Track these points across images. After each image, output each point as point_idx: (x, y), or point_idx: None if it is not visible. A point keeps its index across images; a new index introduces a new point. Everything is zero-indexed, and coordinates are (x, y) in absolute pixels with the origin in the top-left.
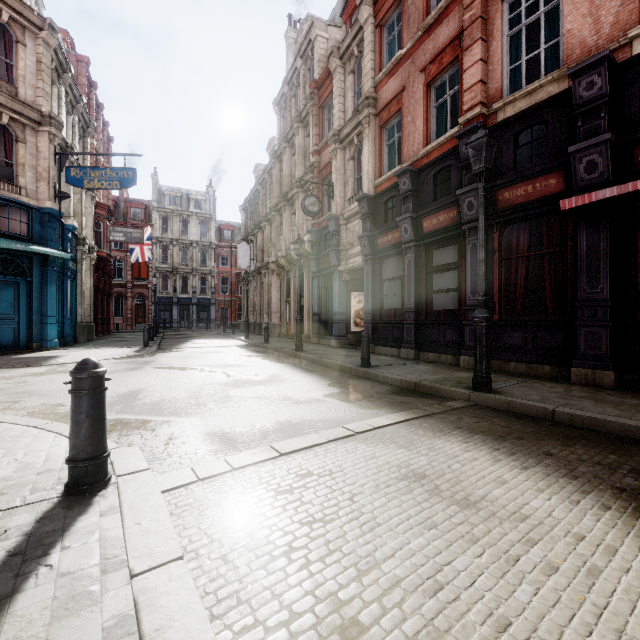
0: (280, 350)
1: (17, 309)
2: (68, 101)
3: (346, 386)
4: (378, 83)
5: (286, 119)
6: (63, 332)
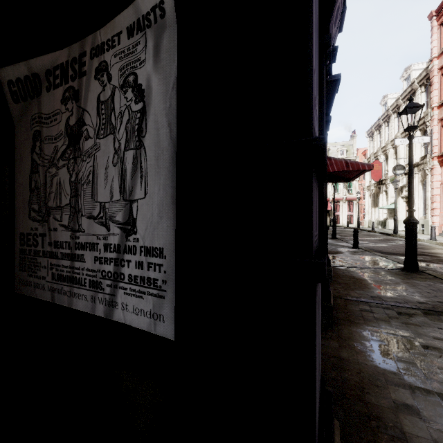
0: None
1: None
2: None
3: None
4: None
5: None
6: None
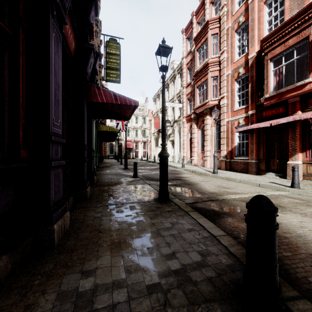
0: None
1: None
2: None
3: None
4: None
5: None
6: None
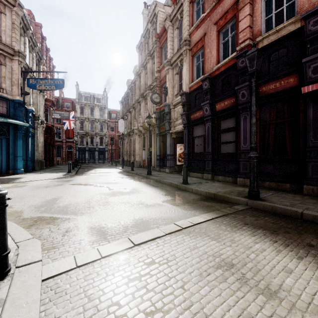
0: (139, 174)
1: (1, 153)
2: (30, 45)
3: (175, 195)
4: (191, 32)
5: (143, 55)
6: (27, 165)
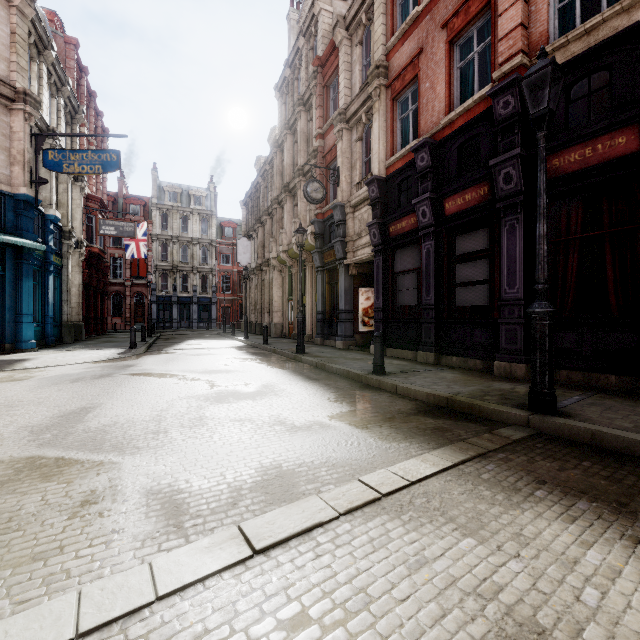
0: (280, 352)
1: None
2: (52, 82)
3: (357, 401)
4: (390, 50)
5: (288, 105)
6: (44, 332)
